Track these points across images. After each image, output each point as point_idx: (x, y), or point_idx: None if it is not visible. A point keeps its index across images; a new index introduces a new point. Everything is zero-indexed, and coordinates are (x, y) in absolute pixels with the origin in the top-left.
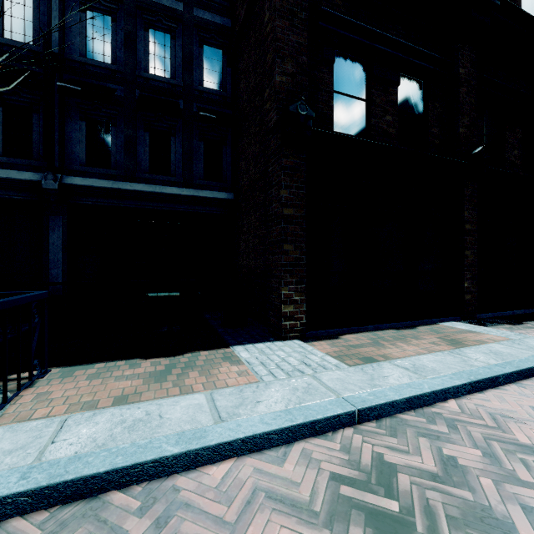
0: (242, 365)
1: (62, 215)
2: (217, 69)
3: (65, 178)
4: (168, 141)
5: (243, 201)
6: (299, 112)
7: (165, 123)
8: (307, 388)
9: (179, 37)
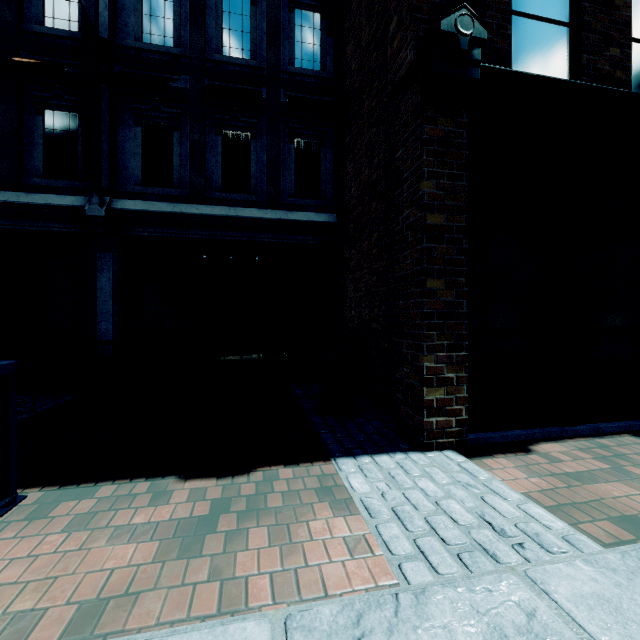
0: (355, 515)
1: (113, 251)
2: (313, 41)
3: (115, 202)
4: (247, 146)
5: (350, 222)
6: (458, 30)
7: (243, 121)
8: (530, 634)
9: (262, 1)
